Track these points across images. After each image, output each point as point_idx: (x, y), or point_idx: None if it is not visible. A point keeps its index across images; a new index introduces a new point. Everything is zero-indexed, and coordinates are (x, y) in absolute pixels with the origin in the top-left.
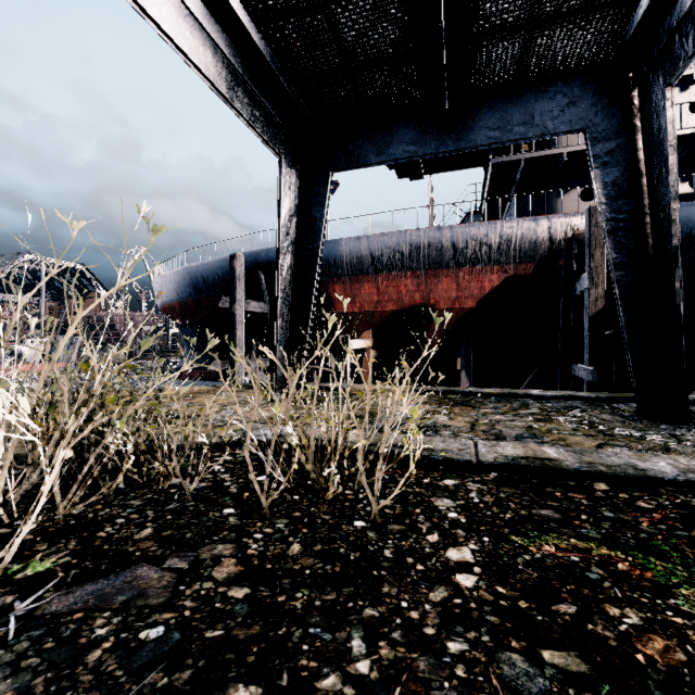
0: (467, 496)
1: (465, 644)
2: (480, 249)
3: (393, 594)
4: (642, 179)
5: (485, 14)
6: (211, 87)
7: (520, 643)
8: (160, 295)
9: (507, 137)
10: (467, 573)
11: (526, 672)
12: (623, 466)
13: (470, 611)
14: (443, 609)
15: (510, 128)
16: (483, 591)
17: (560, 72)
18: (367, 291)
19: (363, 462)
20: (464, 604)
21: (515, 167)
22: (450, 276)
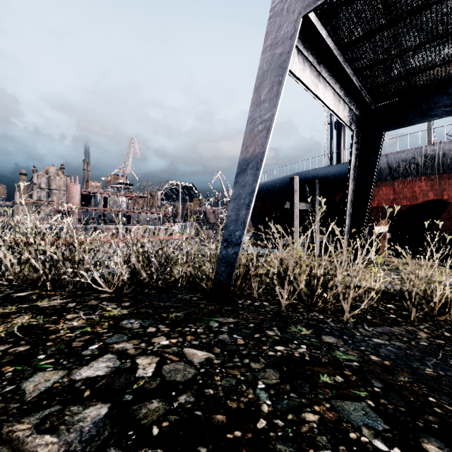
0: None
1: None
2: None
3: None
4: None
5: None
6: (330, 112)
7: None
8: None
9: None
10: None
11: None
12: None
13: None
14: None
15: None
16: None
17: None
18: (384, 192)
19: None
20: None
21: None
22: None
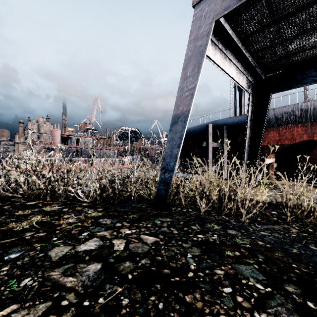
0: None
1: None
2: None
3: None
4: None
5: None
6: (234, 81)
7: None
8: None
9: None
10: None
11: None
12: None
13: None
14: None
15: None
16: None
17: None
18: (272, 135)
19: None
20: None
21: None
22: None
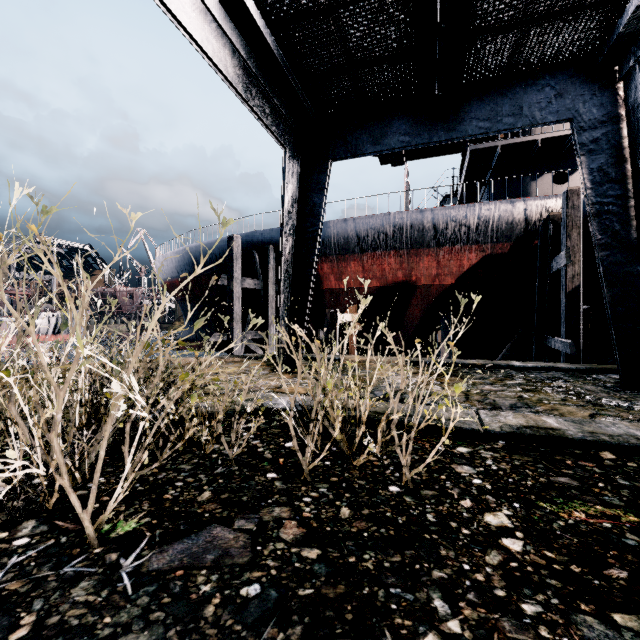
0: (484, 464)
1: (538, 606)
2: (459, 229)
3: (452, 557)
4: (626, 165)
5: (482, 14)
6: (229, 86)
7: (589, 606)
8: (161, 273)
9: (497, 127)
10: (511, 538)
11: (605, 634)
12: (625, 436)
13: (530, 575)
14: (504, 572)
15: (500, 119)
16: (533, 555)
17: (548, 66)
18: (353, 269)
19: (397, 432)
20: (521, 567)
21: (491, 153)
22: (430, 255)
